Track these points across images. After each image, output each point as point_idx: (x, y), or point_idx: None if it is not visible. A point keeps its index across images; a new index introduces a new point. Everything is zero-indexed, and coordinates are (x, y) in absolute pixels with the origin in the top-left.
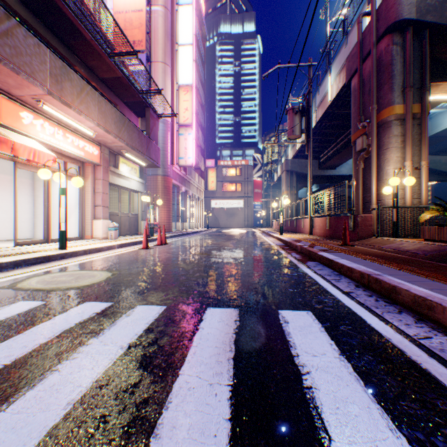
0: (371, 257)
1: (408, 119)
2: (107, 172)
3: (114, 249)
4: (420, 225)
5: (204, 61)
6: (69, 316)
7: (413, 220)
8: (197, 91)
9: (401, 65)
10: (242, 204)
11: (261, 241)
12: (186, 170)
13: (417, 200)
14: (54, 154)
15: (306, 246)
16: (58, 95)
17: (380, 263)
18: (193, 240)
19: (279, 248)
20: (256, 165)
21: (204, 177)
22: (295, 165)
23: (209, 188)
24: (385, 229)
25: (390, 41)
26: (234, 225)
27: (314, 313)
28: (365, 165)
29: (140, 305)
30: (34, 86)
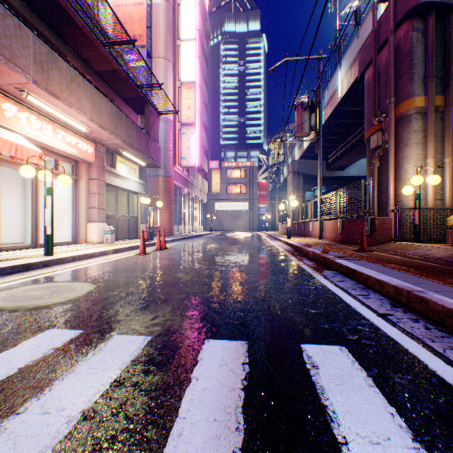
0: (400, 266)
1: (431, 112)
2: (103, 172)
3: (108, 255)
4: (444, 229)
5: (207, 59)
6: (16, 355)
7: (436, 223)
8: (200, 89)
9: (423, 53)
10: (246, 207)
11: (268, 245)
12: (189, 171)
13: (439, 201)
14: (44, 151)
15: (319, 251)
16: (44, 84)
17: (415, 275)
18: (195, 244)
19: (289, 254)
20: (261, 167)
21: (208, 179)
22: (301, 166)
23: (213, 190)
24: (406, 233)
25: (409, 27)
26: (238, 229)
27: (350, 349)
28: (381, 164)
29: (117, 335)
30: (15, 73)
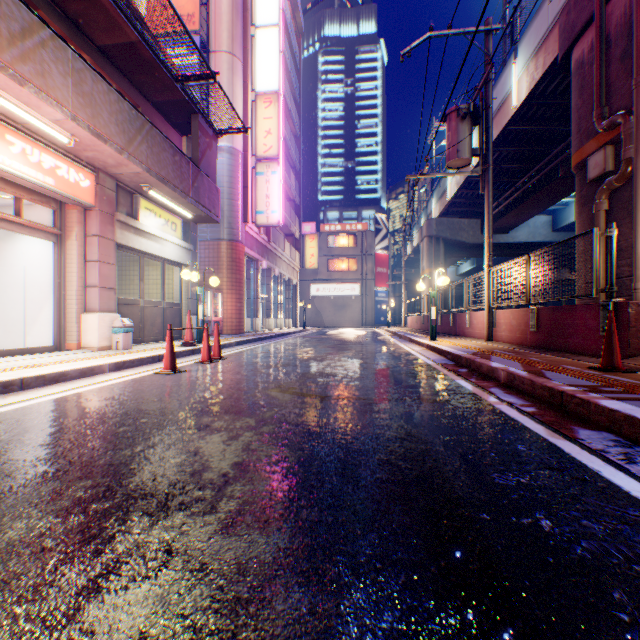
0: None
1: None
2: (112, 224)
3: (101, 375)
4: None
5: (299, 68)
6: None
7: None
8: (288, 112)
9: None
10: (357, 291)
11: (400, 352)
12: (270, 233)
13: None
14: None
15: (522, 371)
16: None
17: None
18: (274, 350)
19: (450, 373)
20: (379, 231)
21: (300, 248)
22: (442, 227)
23: (306, 266)
24: None
25: None
26: (345, 323)
27: None
28: (611, 205)
29: None
30: None
